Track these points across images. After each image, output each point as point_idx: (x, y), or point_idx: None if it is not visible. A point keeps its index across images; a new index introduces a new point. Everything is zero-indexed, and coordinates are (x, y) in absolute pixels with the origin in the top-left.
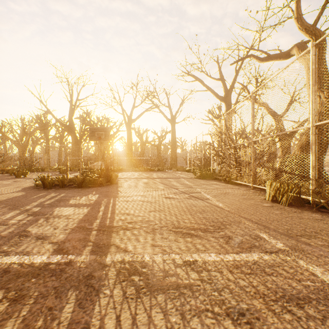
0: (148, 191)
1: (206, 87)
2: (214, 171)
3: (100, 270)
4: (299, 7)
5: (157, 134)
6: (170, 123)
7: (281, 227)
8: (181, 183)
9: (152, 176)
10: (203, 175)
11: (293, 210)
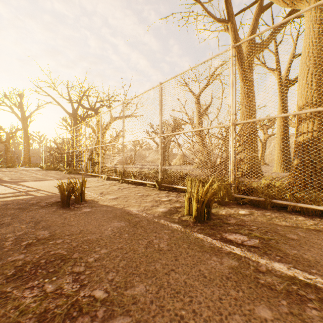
0: (7, 174)
1: (58, 103)
2: (58, 166)
3: (3, 180)
4: (88, 100)
5: (4, 130)
6: (23, 122)
7: (54, 176)
8: (29, 172)
9: (3, 170)
10: (48, 168)
11: (66, 174)
